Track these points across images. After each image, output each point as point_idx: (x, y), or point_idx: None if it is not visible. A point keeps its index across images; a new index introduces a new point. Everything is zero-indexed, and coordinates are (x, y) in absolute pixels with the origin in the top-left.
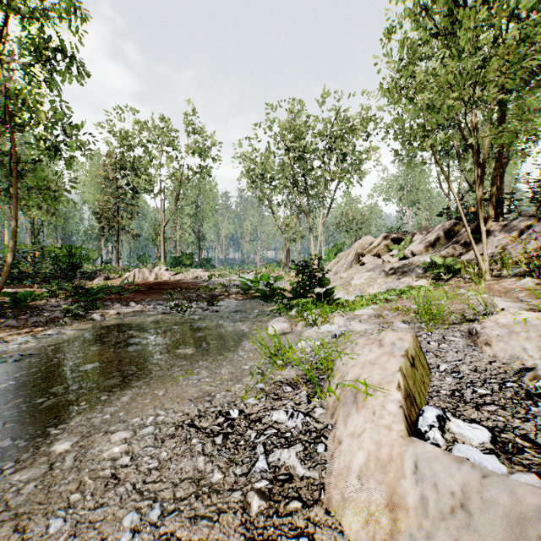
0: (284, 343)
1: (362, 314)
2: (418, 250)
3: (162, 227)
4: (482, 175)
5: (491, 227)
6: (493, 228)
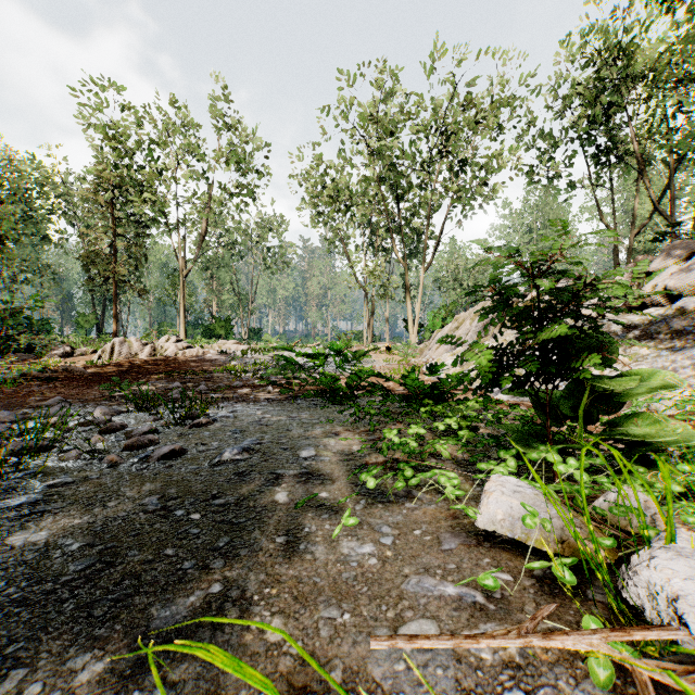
0: None
1: None
2: (690, 285)
3: (182, 279)
4: None
5: None
6: None
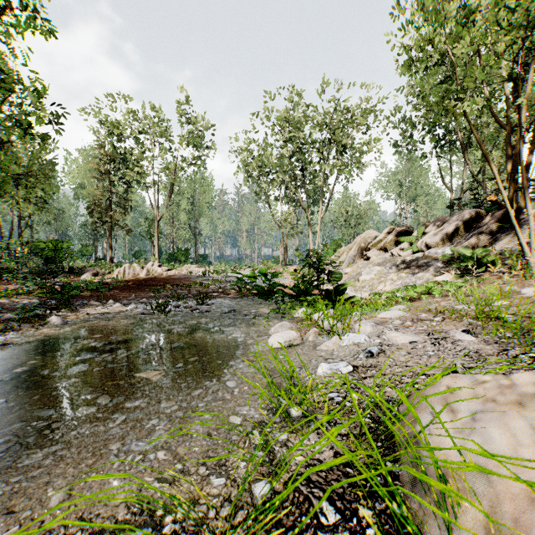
0: (294, 364)
1: (389, 316)
2: (434, 242)
3: (156, 222)
4: (515, 153)
5: (522, 215)
6: (525, 215)
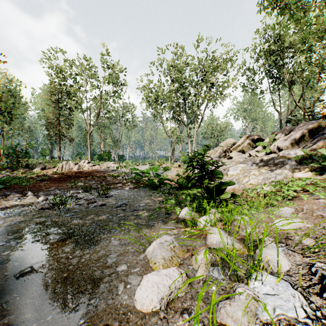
0: None
1: (288, 227)
2: (285, 145)
3: (89, 134)
4: None
5: None
6: None
